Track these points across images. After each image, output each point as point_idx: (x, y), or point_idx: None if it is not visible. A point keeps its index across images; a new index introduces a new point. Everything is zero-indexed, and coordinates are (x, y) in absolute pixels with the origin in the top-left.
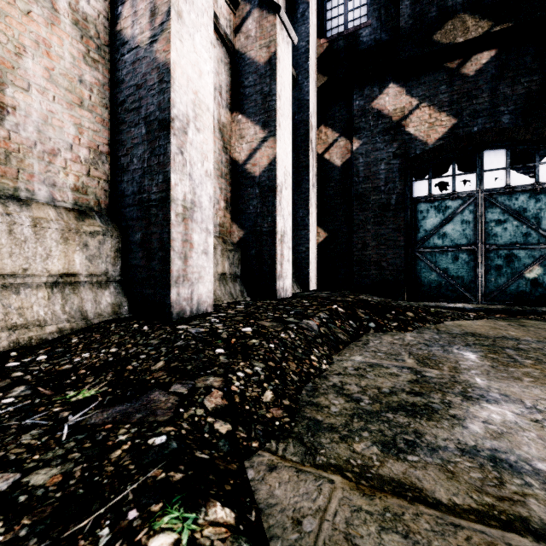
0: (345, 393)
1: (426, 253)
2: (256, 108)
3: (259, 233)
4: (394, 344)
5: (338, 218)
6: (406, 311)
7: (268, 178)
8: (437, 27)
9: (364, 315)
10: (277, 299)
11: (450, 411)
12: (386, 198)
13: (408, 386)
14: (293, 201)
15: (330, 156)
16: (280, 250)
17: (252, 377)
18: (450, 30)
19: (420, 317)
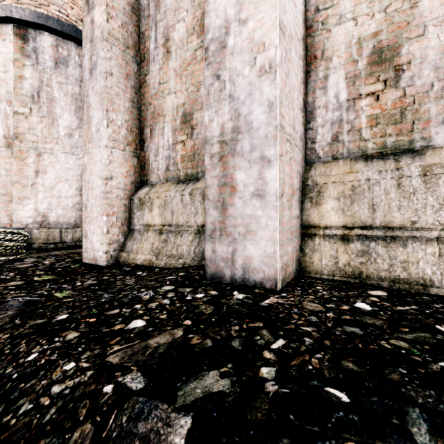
0: None
1: None
2: None
3: None
4: None
5: None
6: None
7: None
8: None
9: None
10: None
11: None
12: None
13: None
14: None
15: None
16: None
17: None
18: None
19: None
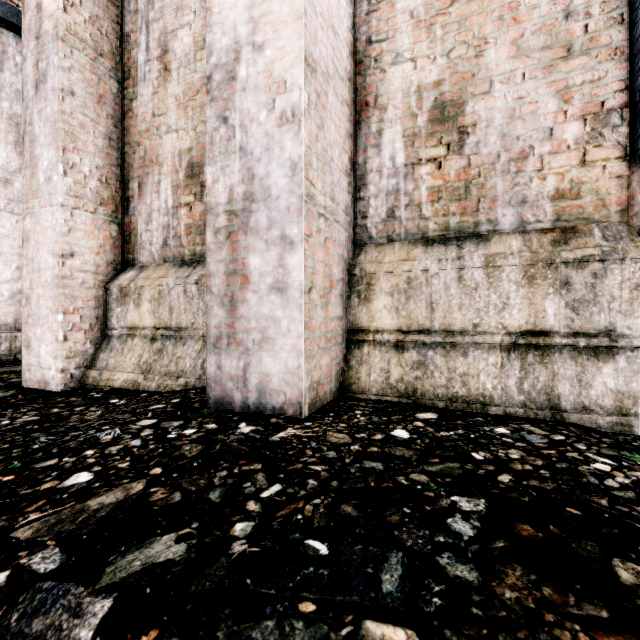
0: None
1: None
2: None
3: None
4: None
5: None
6: None
7: None
8: None
9: None
10: None
11: None
12: None
13: None
14: None
15: None
16: None
17: None
18: None
19: None
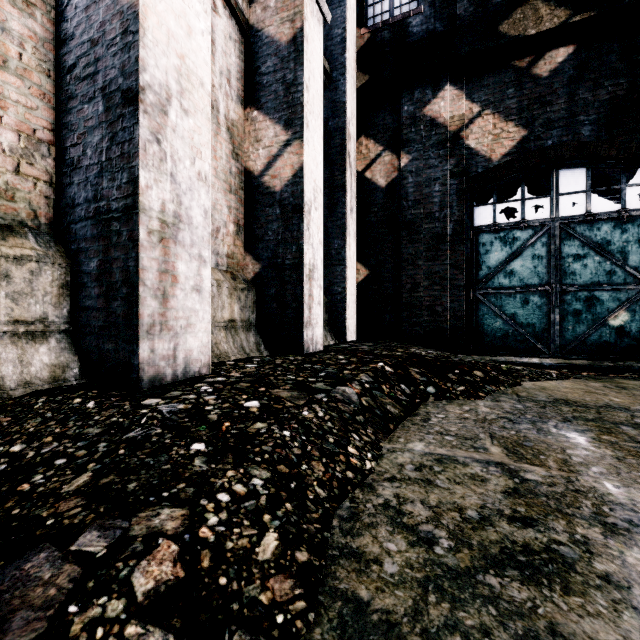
0: (405, 524)
1: (490, 295)
2: (276, 102)
3: (281, 266)
4: (466, 419)
5: (382, 252)
6: (473, 370)
7: (292, 194)
8: (503, 16)
9: (420, 376)
10: (304, 354)
11: (595, 565)
12: (441, 227)
13: (506, 504)
14: (326, 229)
15: (372, 174)
16: (308, 289)
17: (245, 502)
18: (520, 19)
19: (491, 378)
